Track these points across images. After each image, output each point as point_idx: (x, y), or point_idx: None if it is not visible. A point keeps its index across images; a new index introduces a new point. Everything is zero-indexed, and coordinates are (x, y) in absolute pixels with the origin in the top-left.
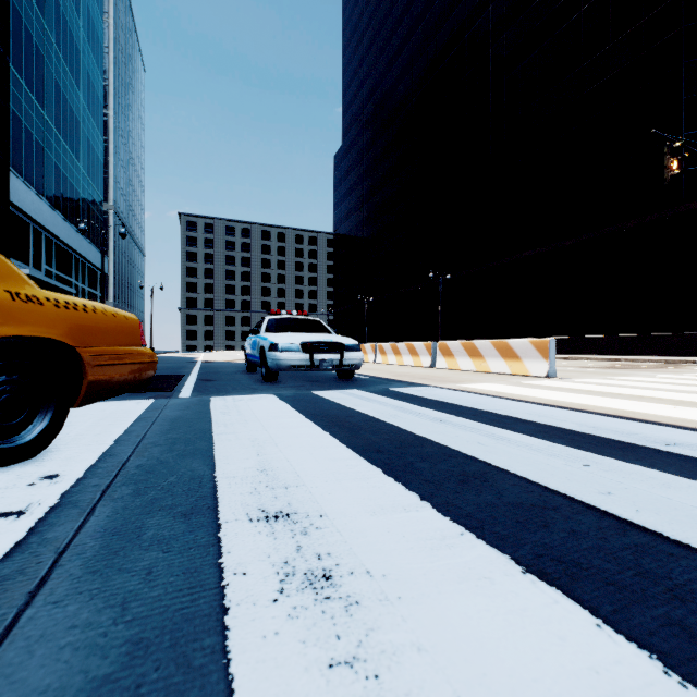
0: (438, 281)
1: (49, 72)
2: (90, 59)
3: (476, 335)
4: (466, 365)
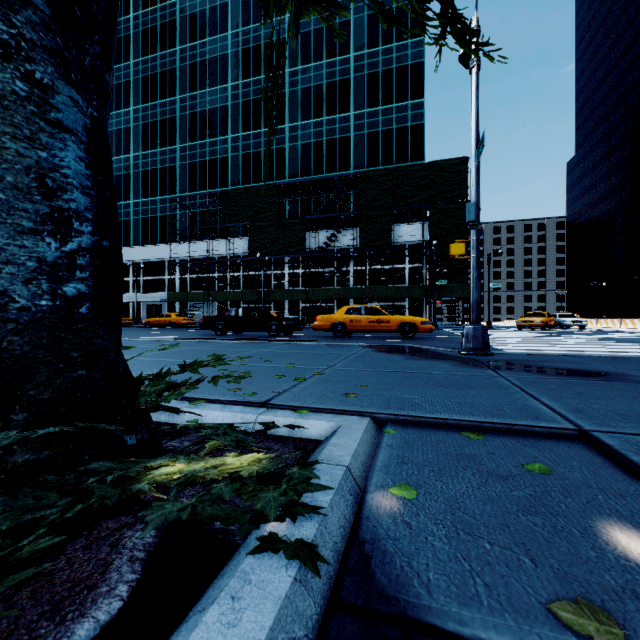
0: None
1: None
2: None
3: None
4: (630, 327)
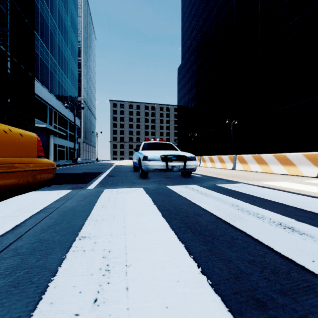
0: (230, 125)
1: (55, 41)
2: (72, 35)
3: (251, 152)
4: (256, 168)
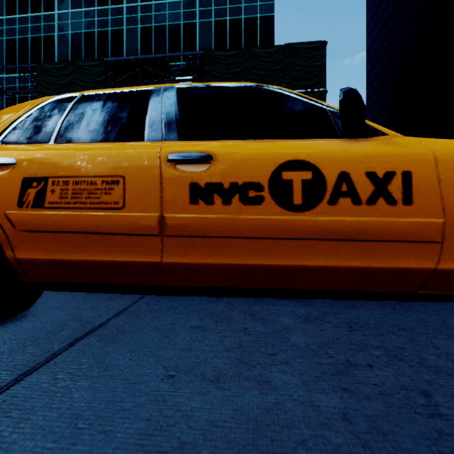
0: None
1: None
2: None
3: None
4: None
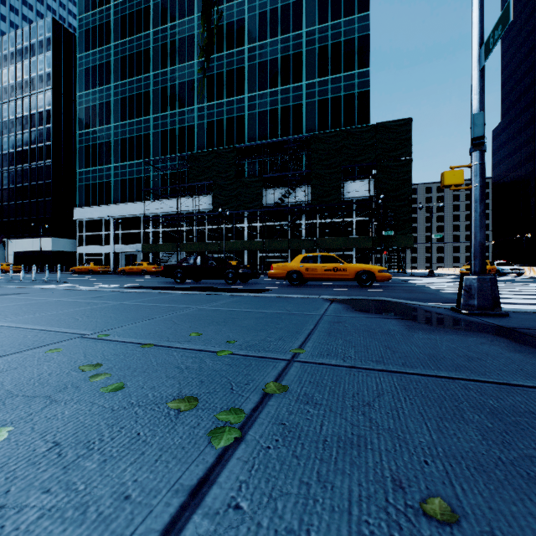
0: None
1: None
2: None
3: None
4: None
